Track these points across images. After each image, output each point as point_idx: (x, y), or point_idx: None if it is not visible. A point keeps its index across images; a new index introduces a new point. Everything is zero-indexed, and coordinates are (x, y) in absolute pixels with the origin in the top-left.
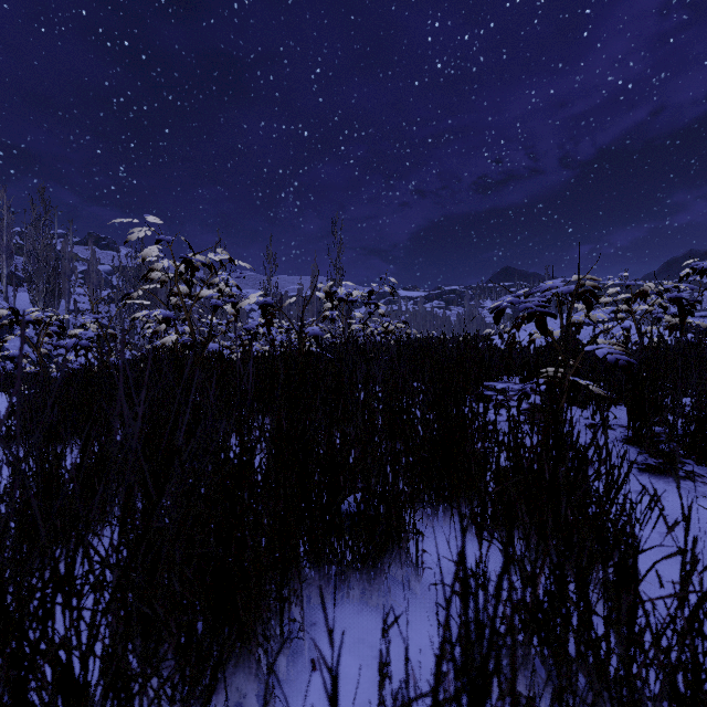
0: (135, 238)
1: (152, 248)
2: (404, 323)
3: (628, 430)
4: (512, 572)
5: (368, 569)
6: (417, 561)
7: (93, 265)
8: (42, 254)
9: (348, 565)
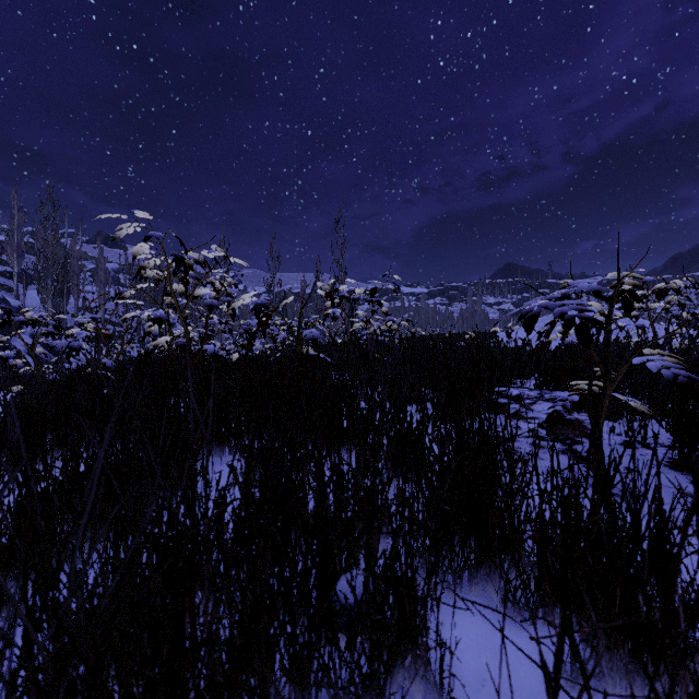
0: (124, 234)
1: (143, 244)
2: (408, 320)
3: (672, 451)
4: (571, 687)
5: (371, 696)
6: (440, 682)
7: (101, 263)
8: (51, 253)
9: (343, 685)
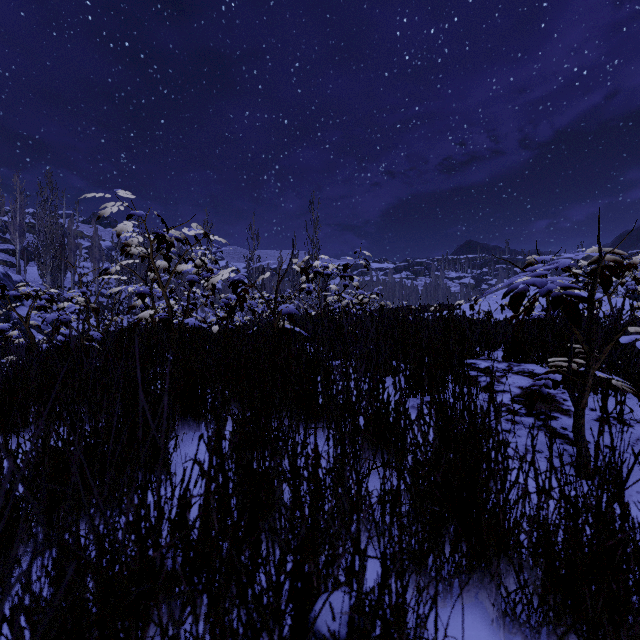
0: (108, 213)
1: (127, 223)
2: (377, 294)
3: None
4: None
5: None
6: None
7: (95, 242)
8: (49, 232)
9: None
